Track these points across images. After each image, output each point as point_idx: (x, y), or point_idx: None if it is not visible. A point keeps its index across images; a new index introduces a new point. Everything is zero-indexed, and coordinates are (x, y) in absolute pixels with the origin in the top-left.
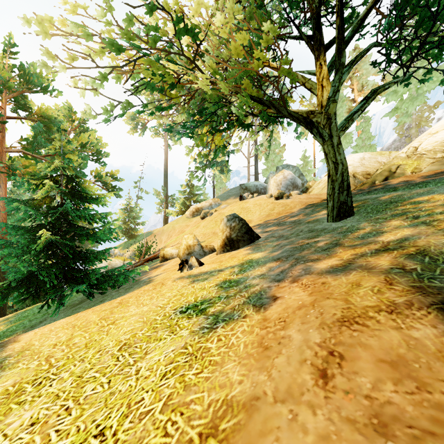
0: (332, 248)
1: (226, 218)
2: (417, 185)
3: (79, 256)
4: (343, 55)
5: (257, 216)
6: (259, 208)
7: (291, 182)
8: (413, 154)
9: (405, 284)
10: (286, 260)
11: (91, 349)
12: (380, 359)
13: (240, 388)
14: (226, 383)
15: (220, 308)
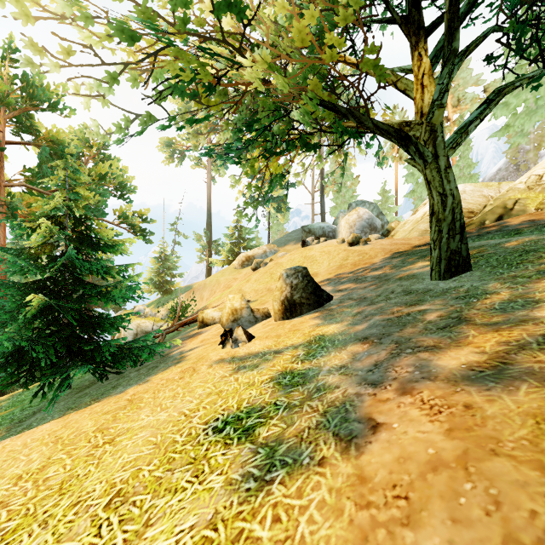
0: (455, 325)
1: (285, 272)
2: None
3: (90, 322)
4: (456, 37)
5: (324, 268)
6: (328, 257)
7: (368, 223)
8: (537, 184)
9: None
10: (379, 343)
11: (65, 496)
12: None
13: None
14: None
15: (278, 431)
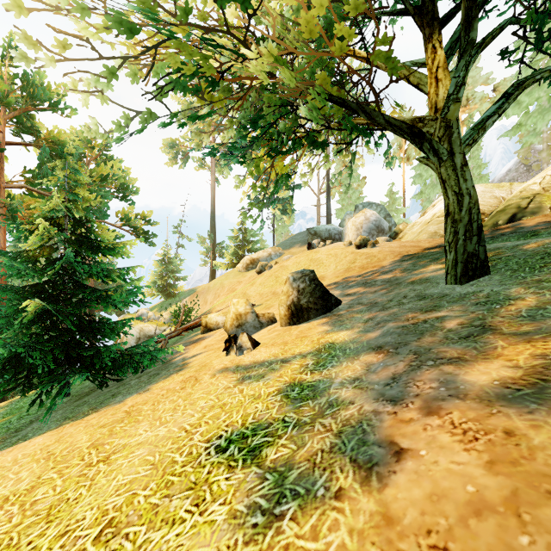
0: (479, 334)
1: (292, 276)
2: None
3: (89, 327)
4: (474, 26)
5: (331, 271)
6: (335, 260)
7: (375, 225)
8: None
9: None
10: (395, 353)
11: (52, 524)
12: None
13: None
14: None
15: (287, 453)
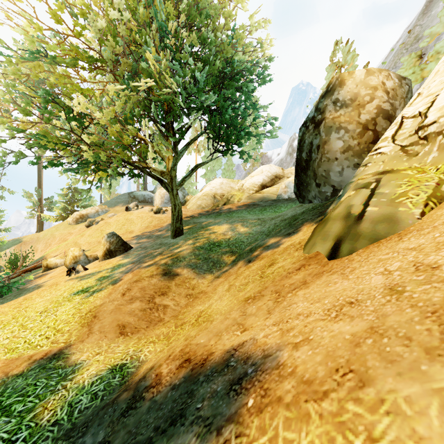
0: (157, 255)
1: (107, 235)
2: (230, 213)
3: None
4: (177, 147)
5: (138, 227)
6: (141, 220)
7: None
8: (241, 188)
9: (162, 269)
10: (136, 263)
11: (19, 318)
12: (139, 288)
13: (99, 303)
14: (95, 304)
15: (97, 288)
